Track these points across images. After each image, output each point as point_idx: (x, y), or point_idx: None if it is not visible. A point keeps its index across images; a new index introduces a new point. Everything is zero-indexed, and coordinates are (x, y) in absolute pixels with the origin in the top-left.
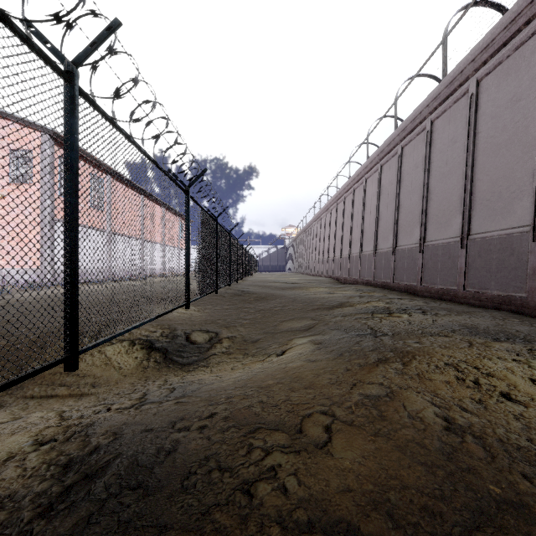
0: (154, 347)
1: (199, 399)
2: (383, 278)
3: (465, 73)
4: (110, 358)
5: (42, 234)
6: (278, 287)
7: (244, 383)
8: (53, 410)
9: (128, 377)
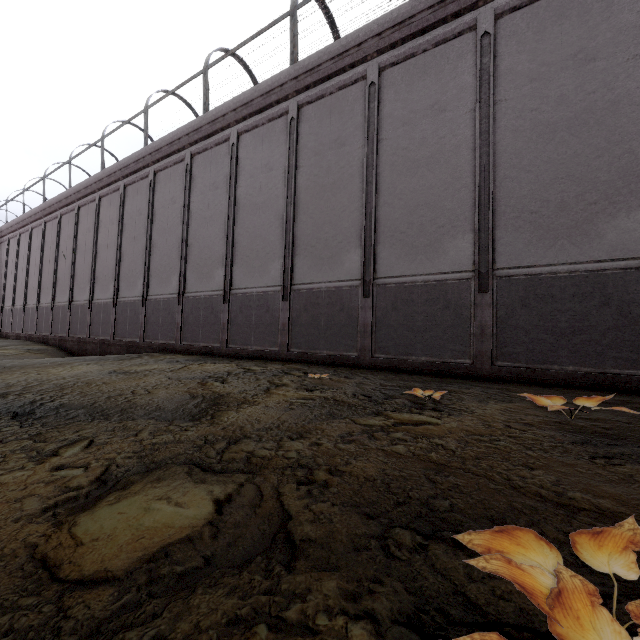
0: None
1: None
2: None
3: (27, 221)
4: None
5: None
6: None
7: None
8: None
9: None
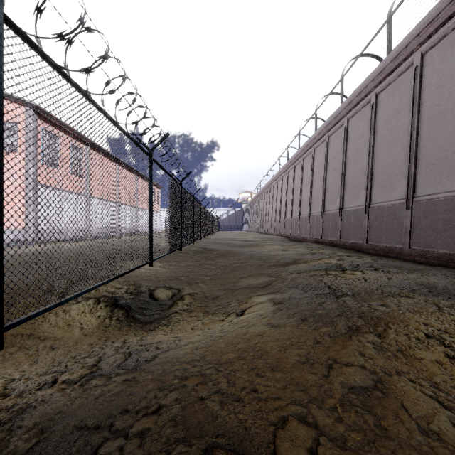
0: (118, 305)
1: (150, 378)
2: (330, 236)
3: (409, 47)
4: (73, 315)
5: (26, 198)
6: (236, 245)
7: (201, 354)
8: (3, 377)
9: (88, 336)
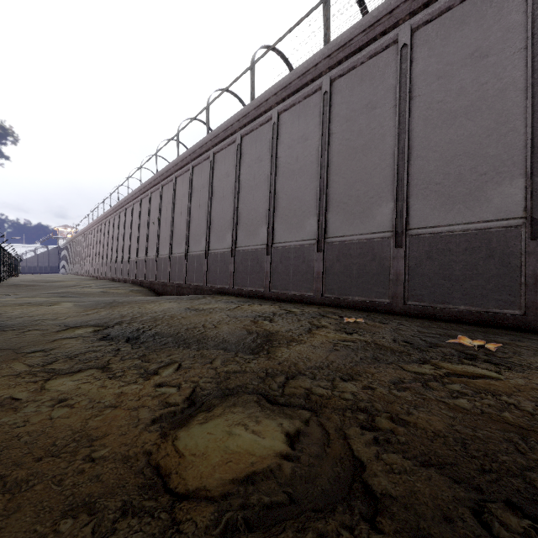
0: None
1: None
2: (113, 275)
3: (130, 199)
4: None
5: None
6: (43, 282)
7: None
8: None
9: None
